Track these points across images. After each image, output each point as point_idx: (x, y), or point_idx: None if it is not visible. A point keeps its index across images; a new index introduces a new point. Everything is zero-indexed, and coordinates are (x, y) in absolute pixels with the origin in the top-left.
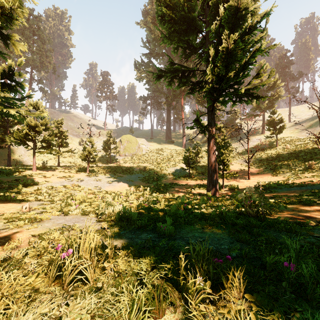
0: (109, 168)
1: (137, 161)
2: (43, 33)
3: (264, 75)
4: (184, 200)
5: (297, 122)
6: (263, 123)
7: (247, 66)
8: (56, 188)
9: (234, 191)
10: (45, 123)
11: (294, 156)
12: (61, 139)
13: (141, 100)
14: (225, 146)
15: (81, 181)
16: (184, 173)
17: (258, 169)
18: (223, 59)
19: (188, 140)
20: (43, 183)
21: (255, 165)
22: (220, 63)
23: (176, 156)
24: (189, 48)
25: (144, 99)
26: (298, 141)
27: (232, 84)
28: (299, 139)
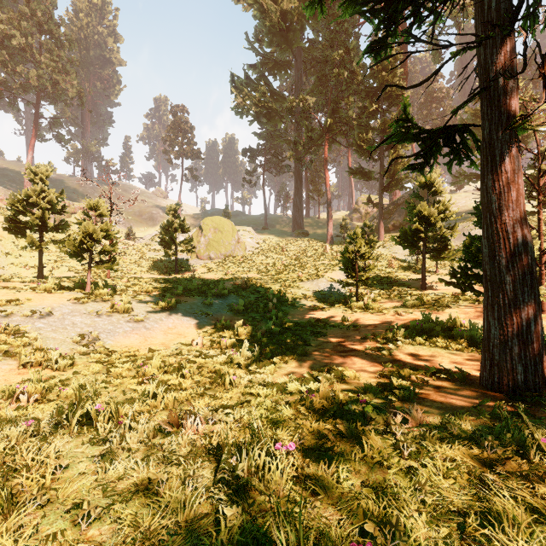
0: (162, 281)
1: (232, 268)
2: (58, 28)
3: None
4: None
5: None
6: None
7: None
8: None
9: None
10: None
11: None
12: (42, 211)
13: (245, 156)
14: None
15: (42, 316)
16: (342, 293)
17: None
18: None
19: (337, 231)
20: None
21: None
22: None
23: (316, 259)
24: None
25: (251, 154)
26: None
27: None
28: None
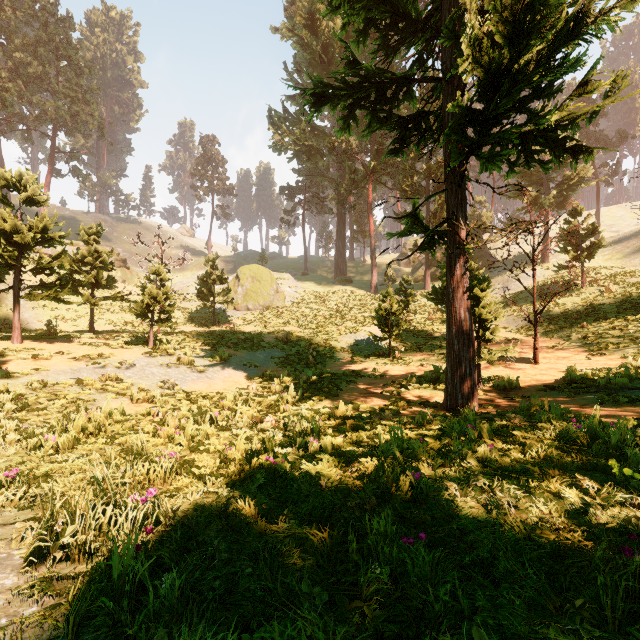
0: (207, 335)
1: (272, 320)
2: (77, 54)
3: (601, 84)
4: (398, 438)
5: (616, 237)
6: (545, 240)
7: (581, 30)
8: (55, 386)
9: (511, 394)
10: (40, 226)
11: (633, 309)
12: (96, 270)
13: (283, 194)
14: (486, 281)
15: (127, 367)
16: (378, 347)
17: (550, 338)
18: (508, 13)
19: (382, 278)
20: (23, 373)
21: (540, 330)
22: (497, 24)
23: (357, 311)
24: (396, 26)
25: (290, 193)
26: (631, 276)
27: (524, 97)
28: (633, 271)
